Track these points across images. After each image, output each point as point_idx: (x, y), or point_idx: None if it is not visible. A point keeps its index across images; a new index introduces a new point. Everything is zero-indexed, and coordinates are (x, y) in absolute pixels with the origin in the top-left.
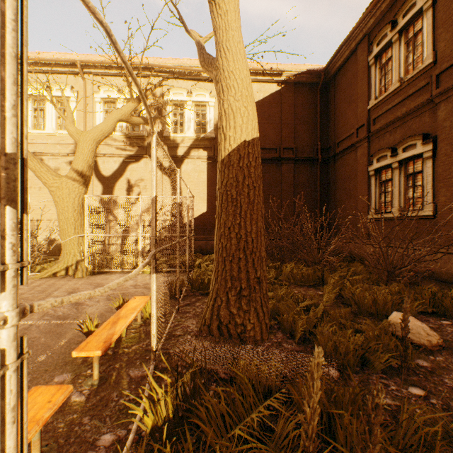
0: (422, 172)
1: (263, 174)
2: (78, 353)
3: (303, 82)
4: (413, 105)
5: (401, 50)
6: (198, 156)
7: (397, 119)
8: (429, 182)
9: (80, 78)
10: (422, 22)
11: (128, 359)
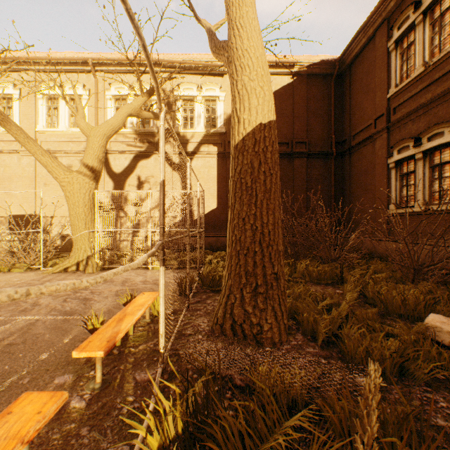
0: None
1: None
2: (79, 353)
3: (316, 73)
4: (440, 90)
5: (426, 32)
6: (208, 151)
7: (421, 106)
8: None
9: (92, 76)
10: None
11: (134, 360)
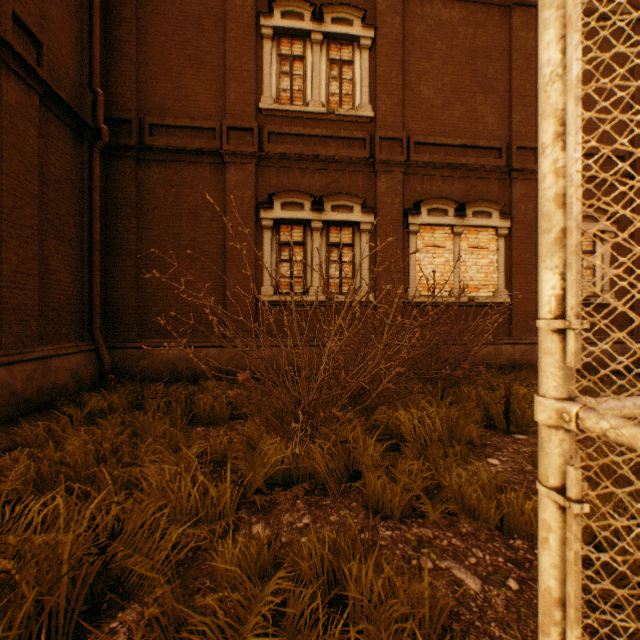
0: (354, 246)
1: None
2: None
3: None
4: (347, 155)
5: (323, 64)
6: None
7: (322, 159)
8: (366, 262)
9: None
10: (353, 55)
11: None
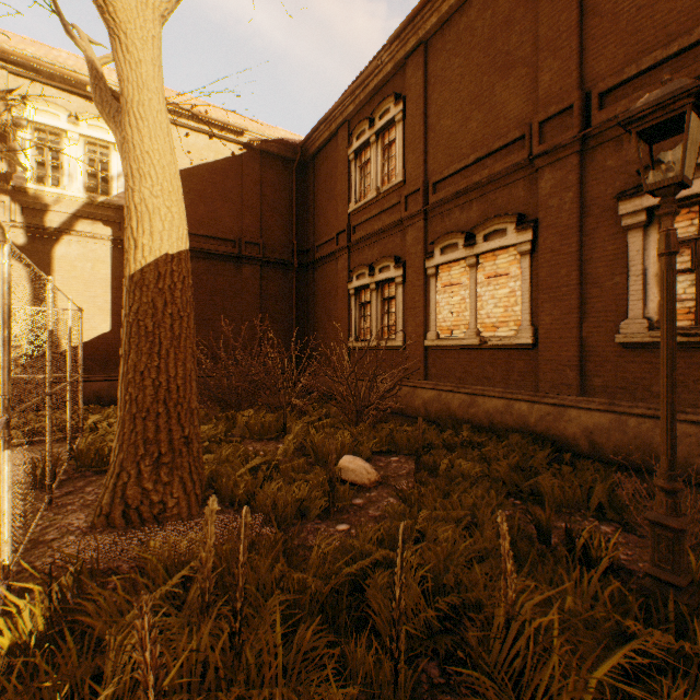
0: (396, 298)
1: (215, 276)
2: None
3: (274, 153)
4: (388, 222)
5: (379, 155)
6: (93, 233)
7: (375, 233)
8: (400, 310)
9: None
10: (395, 133)
11: None
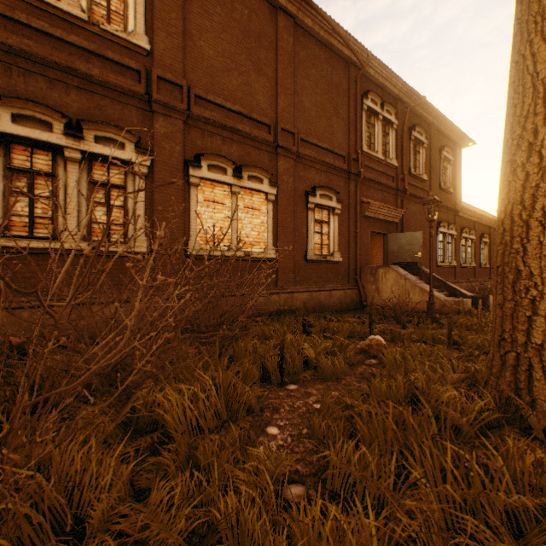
0: (127, 189)
1: None
2: None
3: None
4: (117, 82)
5: None
6: None
7: (82, 75)
8: (141, 208)
9: None
10: None
11: None
